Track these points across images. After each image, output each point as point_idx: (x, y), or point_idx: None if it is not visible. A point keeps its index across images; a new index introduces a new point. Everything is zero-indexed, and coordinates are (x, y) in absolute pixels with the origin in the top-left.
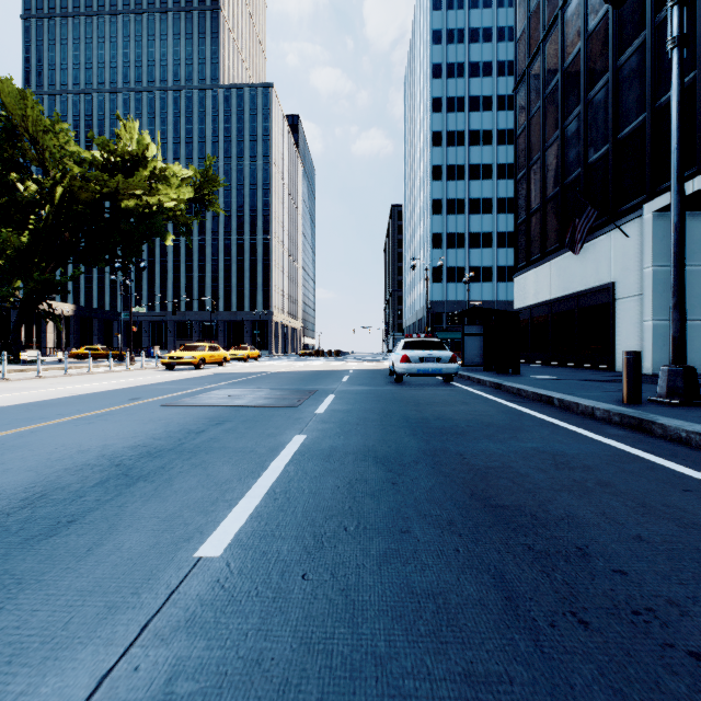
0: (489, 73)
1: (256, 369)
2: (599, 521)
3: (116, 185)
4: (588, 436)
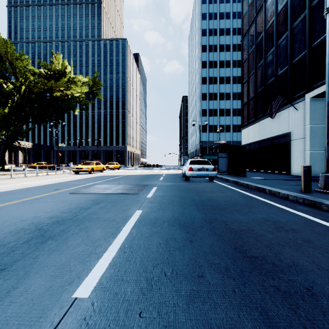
0: (228, 34)
1: (118, 174)
2: (313, 268)
3: (51, 85)
4: (289, 210)
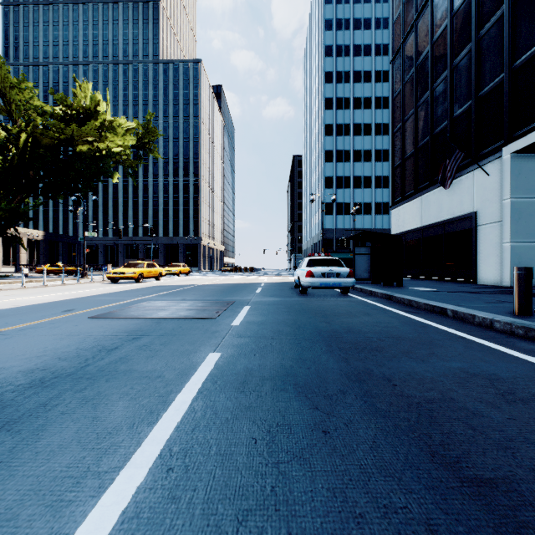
0: (368, 54)
1: (186, 282)
2: None
3: (71, 133)
4: (505, 352)
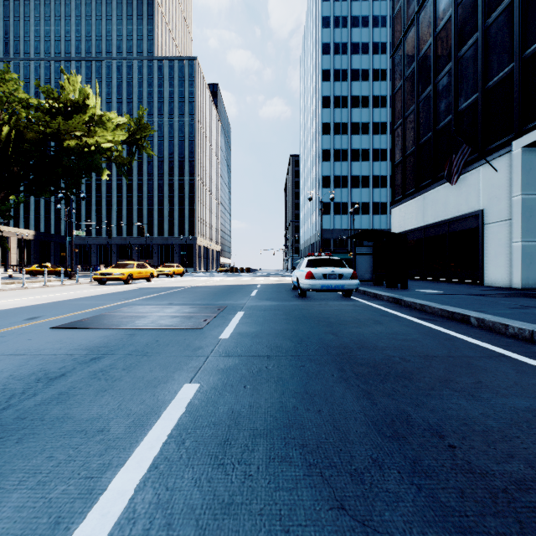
0: (366, 52)
1: (178, 284)
2: None
3: (58, 126)
4: None
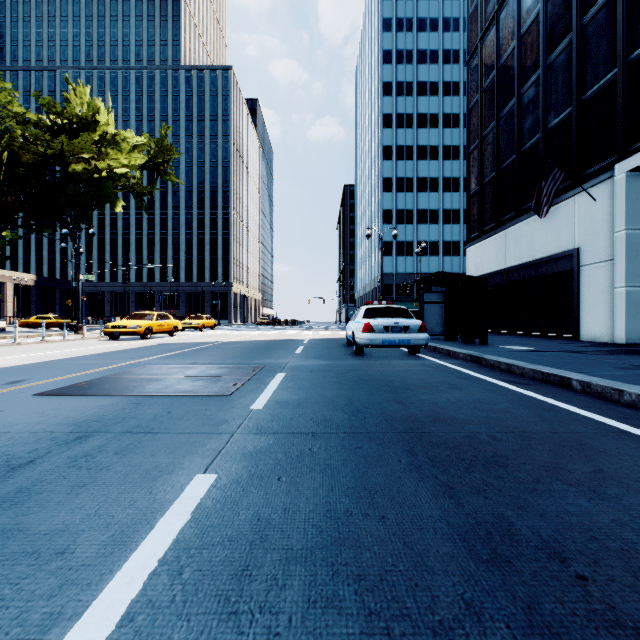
0: (435, 61)
1: (207, 339)
2: None
3: (61, 147)
4: None
